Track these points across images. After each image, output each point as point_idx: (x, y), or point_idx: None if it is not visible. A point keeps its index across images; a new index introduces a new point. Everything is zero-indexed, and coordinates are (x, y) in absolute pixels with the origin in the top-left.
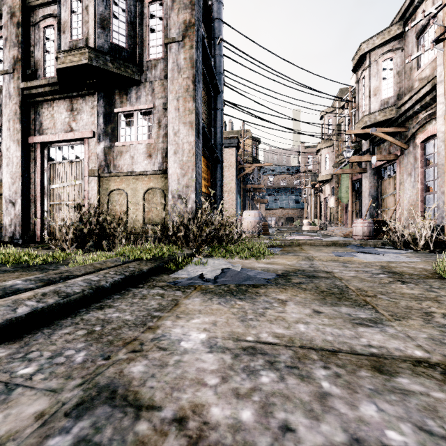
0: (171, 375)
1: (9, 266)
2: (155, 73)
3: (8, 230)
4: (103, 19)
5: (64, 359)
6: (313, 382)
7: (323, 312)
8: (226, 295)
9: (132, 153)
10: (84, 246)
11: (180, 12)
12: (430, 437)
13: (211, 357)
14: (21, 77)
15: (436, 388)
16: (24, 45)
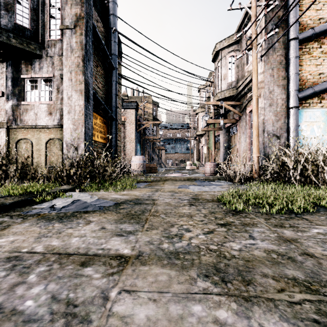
0: None
1: None
2: (55, 50)
3: None
4: (7, 3)
5: None
6: (25, 275)
7: (106, 228)
8: (54, 220)
9: (35, 111)
10: None
11: (72, 6)
12: (51, 301)
13: None
14: None
15: (102, 272)
16: None
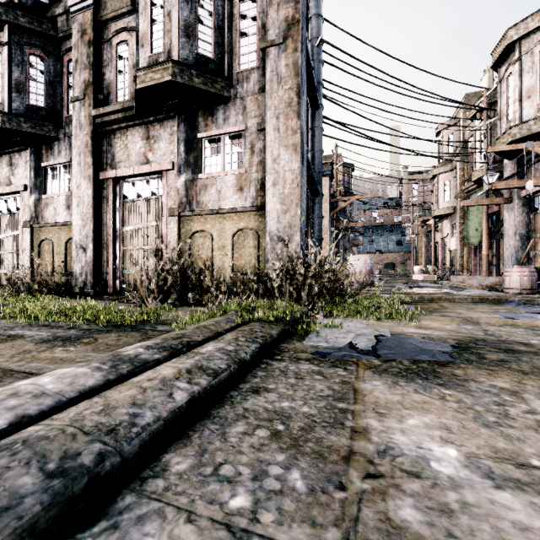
0: (481, 536)
1: (98, 324)
2: (247, 87)
3: (79, 279)
4: (188, 25)
5: (278, 484)
6: None
7: None
8: (414, 378)
9: (218, 187)
10: (166, 299)
11: (280, 7)
12: None
13: (513, 500)
14: (92, 104)
15: None
16: (96, 66)
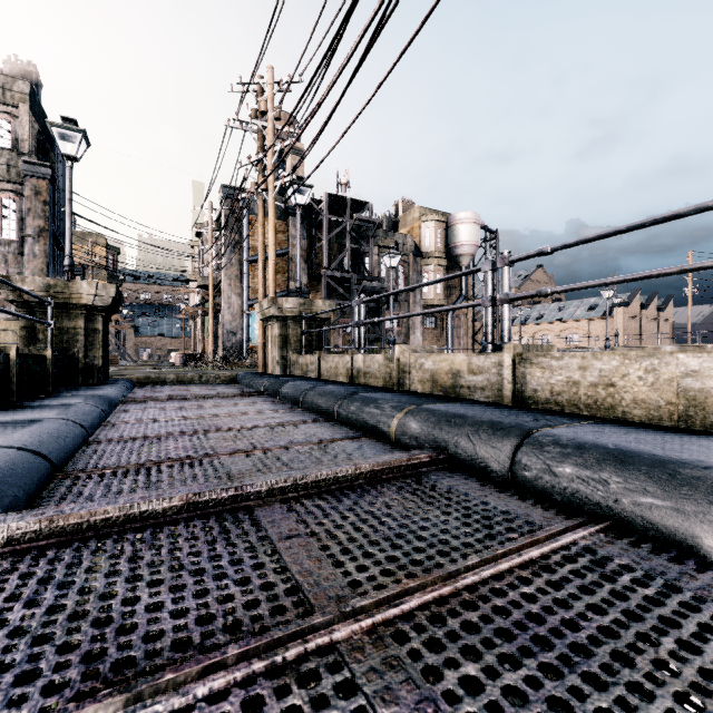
0: None
1: None
2: (10, 249)
3: None
4: None
5: None
6: None
7: None
8: None
9: None
10: None
11: (35, 219)
12: None
13: None
14: None
15: None
16: None
